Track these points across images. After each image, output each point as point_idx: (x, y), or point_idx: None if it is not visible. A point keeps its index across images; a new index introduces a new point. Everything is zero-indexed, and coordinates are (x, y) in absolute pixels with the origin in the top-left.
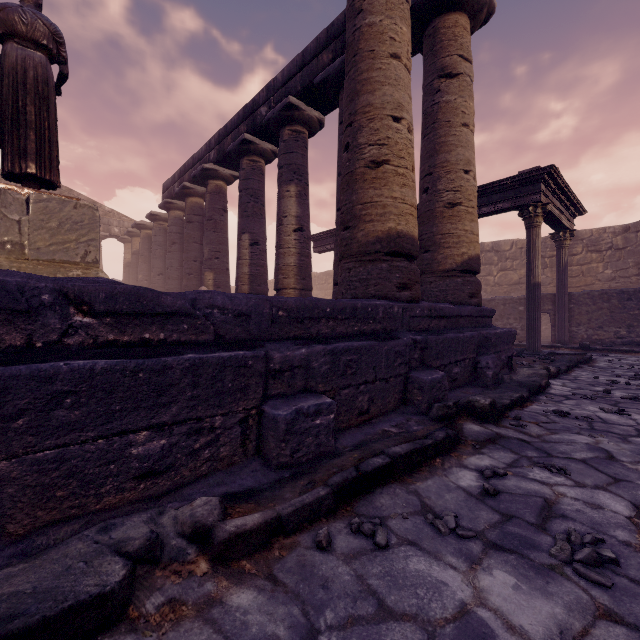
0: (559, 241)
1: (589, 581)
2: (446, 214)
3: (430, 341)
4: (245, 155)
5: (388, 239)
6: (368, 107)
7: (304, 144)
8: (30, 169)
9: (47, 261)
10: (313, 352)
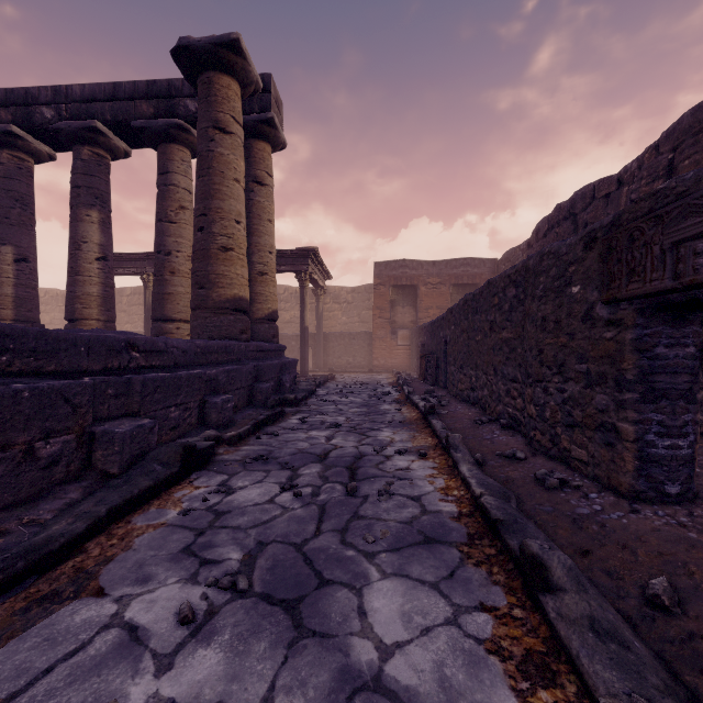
0: (318, 296)
1: (335, 429)
2: (259, 280)
3: (261, 366)
4: (6, 147)
5: (234, 301)
6: (220, 209)
7: (108, 170)
8: None
9: None
10: (219, 371)
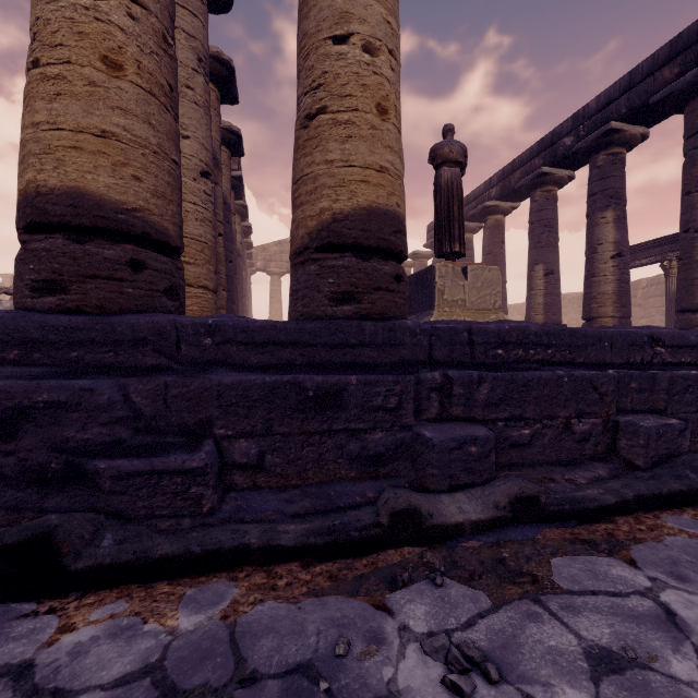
0: None
1: None
2: None
3: None
4: (538, 187)
5: None
6: None
7: (622, 165)
8: (456, 249)
9: (476, 310)
10: None
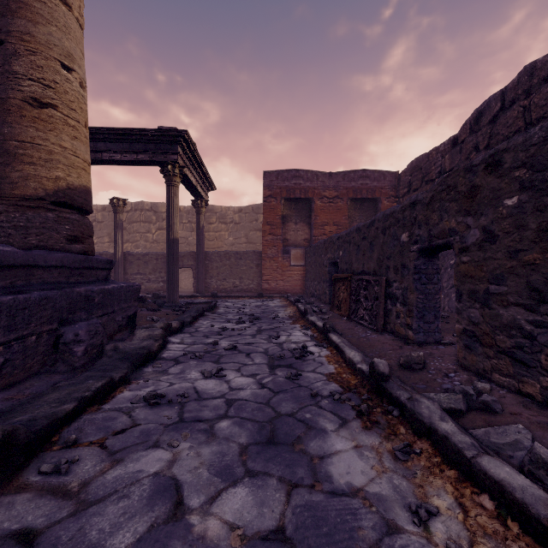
0: (198, 207)
1: None
2: (28, 112)
3: None
4: None
5: None
6: None
7: None
8: None
9: None
10: None
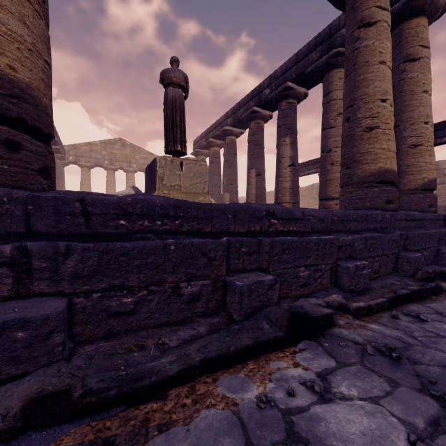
0: None
1: None
2: (410, 152)
3: (410, 235)
4: (252, 120)
5: (379, 173)
6: (364, 95)
7: (295, 110)
8: (178, 148)
9: (189, 193)
10: (354, 238)
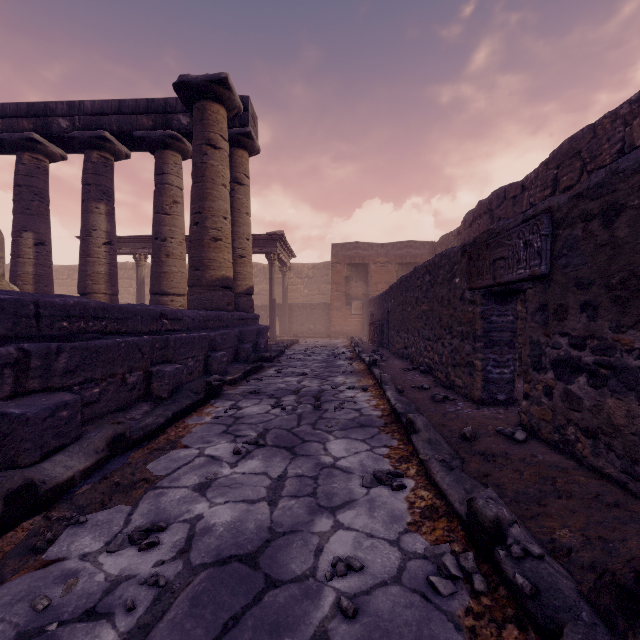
0: (284, 272)
1: (303, 376)
2: (238, 261)
3: (244, 331)
4: (27, 150)
5: (223, 280)
6: (212, 209)
7: (112, 170)
8: None
9: None
10: (216, 334)
